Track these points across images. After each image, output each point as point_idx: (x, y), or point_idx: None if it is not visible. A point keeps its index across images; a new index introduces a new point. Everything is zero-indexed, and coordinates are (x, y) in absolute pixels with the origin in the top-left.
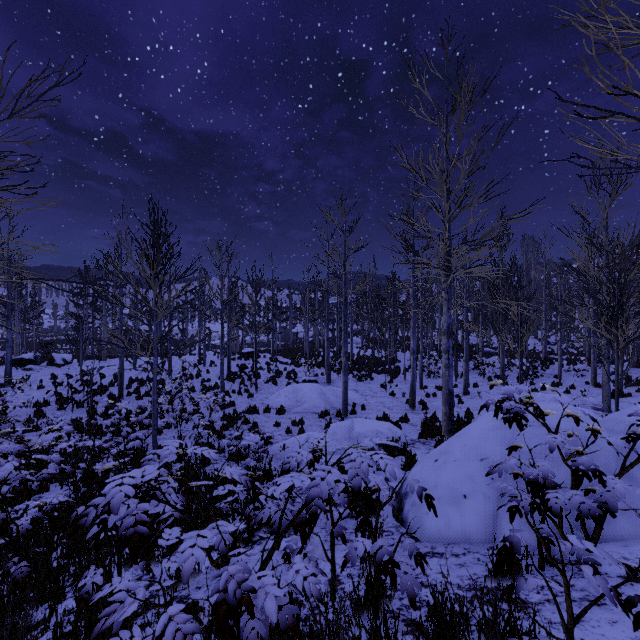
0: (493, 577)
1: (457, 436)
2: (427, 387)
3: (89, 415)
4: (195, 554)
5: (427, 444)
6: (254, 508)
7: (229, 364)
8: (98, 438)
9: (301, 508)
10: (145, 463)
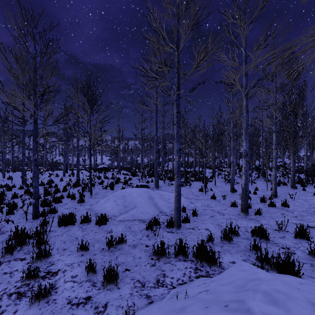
0: None
1: None
2: (236, 190)
3: None
4: None
5: None
6: None
7: (78, 173)
8: None
9: None
10: None
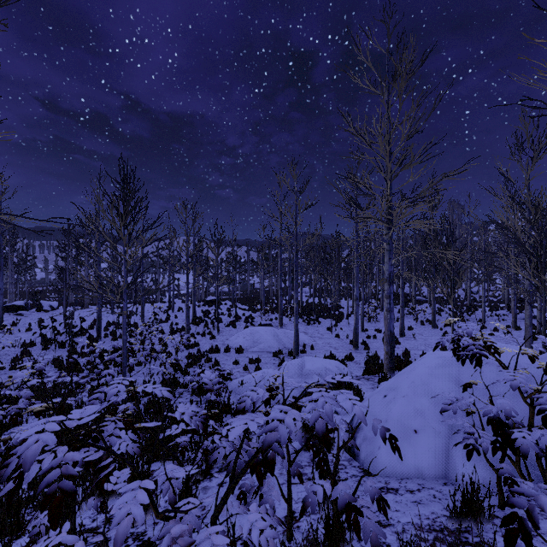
0: (454, 518)
1: (404, 373)
2: (368, 330)
3: (69, 354)
4: (133, 512)
5: (371, 380)
6: (213, 441)
7: (194, 310)
8: (75, 374)
9: (257, 451)
10: (91, 402)
